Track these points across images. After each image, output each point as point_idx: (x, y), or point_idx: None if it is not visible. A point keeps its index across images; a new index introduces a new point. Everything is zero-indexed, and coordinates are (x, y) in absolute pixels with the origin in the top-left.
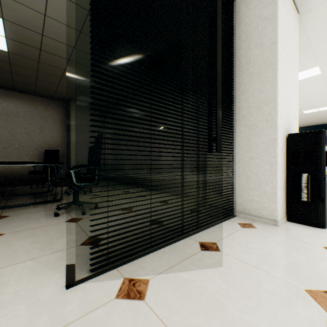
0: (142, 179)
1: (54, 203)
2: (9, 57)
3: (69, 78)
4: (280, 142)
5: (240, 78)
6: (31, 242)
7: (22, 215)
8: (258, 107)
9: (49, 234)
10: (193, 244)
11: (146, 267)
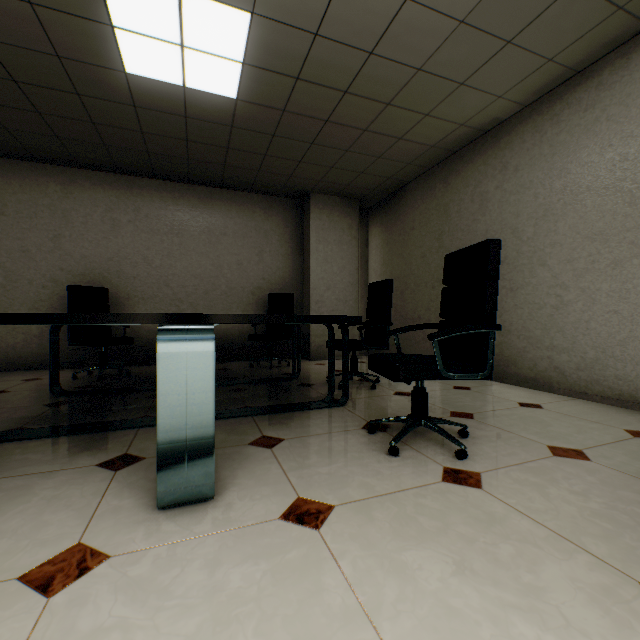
0: None
1: (338, 410)
2: (234, 114)
3: (326, 142)
4: None
5: None
6: (453, 566)
7: (308, 441)
8: None
9: (461, 532)
10: None
11: None
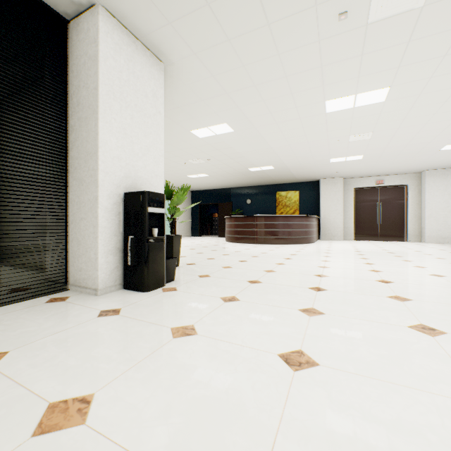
0: None
1: None
2: None
3: None
4: (105, 201)
5: (73, 121)
6: None
7: None
8: (86, 159)
9: None
10: None
11: None
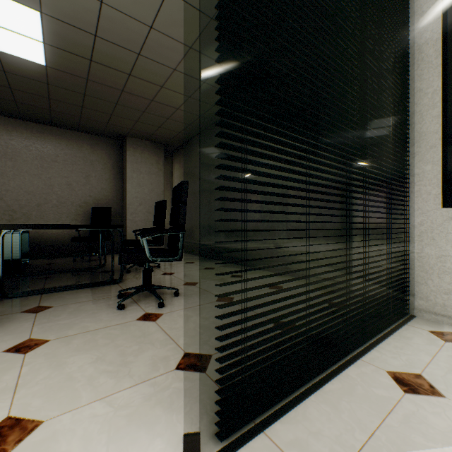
0: (230, 249)
1: (112, 286)
2: (47, 75)
3: (127, 104)
4: None
5: (424, 82)
6: (94, 359)
7: (69, 306)
8: None
9: (118, 343)
10: (380, 376)
11: (320, 432)
